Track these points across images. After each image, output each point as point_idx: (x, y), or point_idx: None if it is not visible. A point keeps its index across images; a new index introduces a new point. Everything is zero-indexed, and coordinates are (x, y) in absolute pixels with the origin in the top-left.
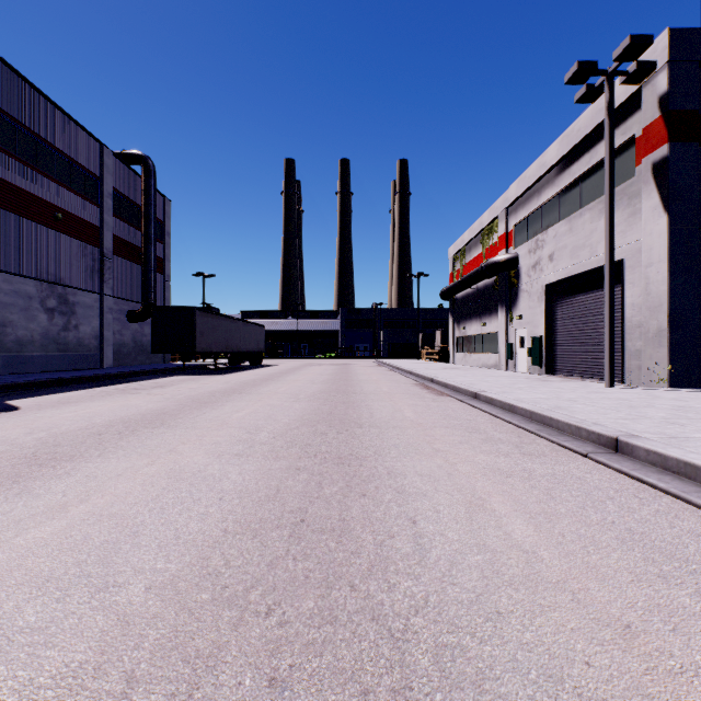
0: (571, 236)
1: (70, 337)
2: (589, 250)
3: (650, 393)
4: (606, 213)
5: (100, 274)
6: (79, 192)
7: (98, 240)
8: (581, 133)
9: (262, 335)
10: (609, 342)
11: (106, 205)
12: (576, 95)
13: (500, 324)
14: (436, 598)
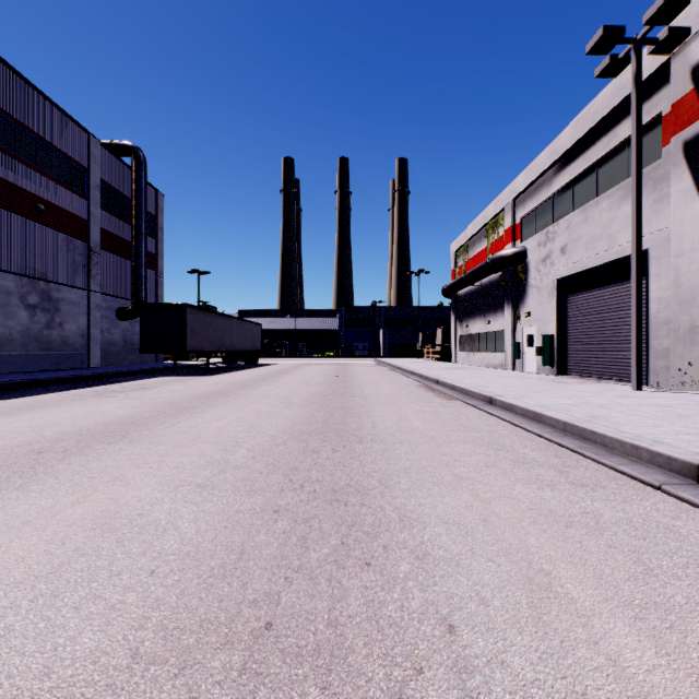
0: (586, 226)
1: (54, 336)
2: (607, 241)
3: (688, 398)
4: (633, 196)
5: (87, 269)
6: (64, 182)
7: (84, 234)
8: (598, 114)
9: (258, 334)
10: (637, 340)
11: (94, 197)
12: (598, 69)
13: (506, 322)
14: None
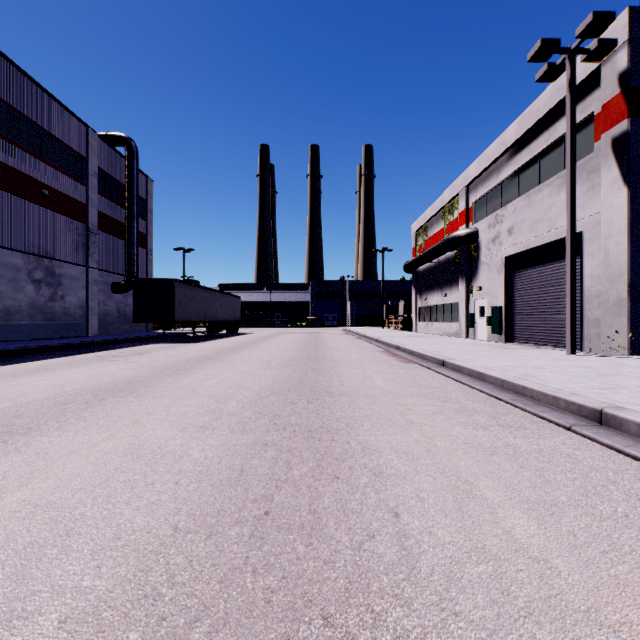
0: (530, 210)
1: (57, 307)
2: (548, 223)
3: (613, 361)
4: (567, 186)
5: (85, 248)
6: (65, 170)
7: (83, 216)
8: (540, 112)
9: (238, 306)
10: (571, 311)
11: (91, 183)
12: (538, 74)
13: (460, 295)
14: (436, 639)
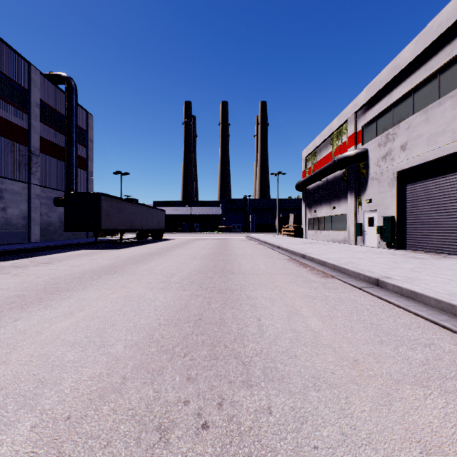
0: (427, 125)
1: None
2: (451, 135)
3: None
4: None
5: (28, 167)
6: (7, 99)
7: (25, 140)
8: (442, 26)
9: (162, 217)
10: None
11: (33, 112)
12: None
13: (349, 207)
14: None
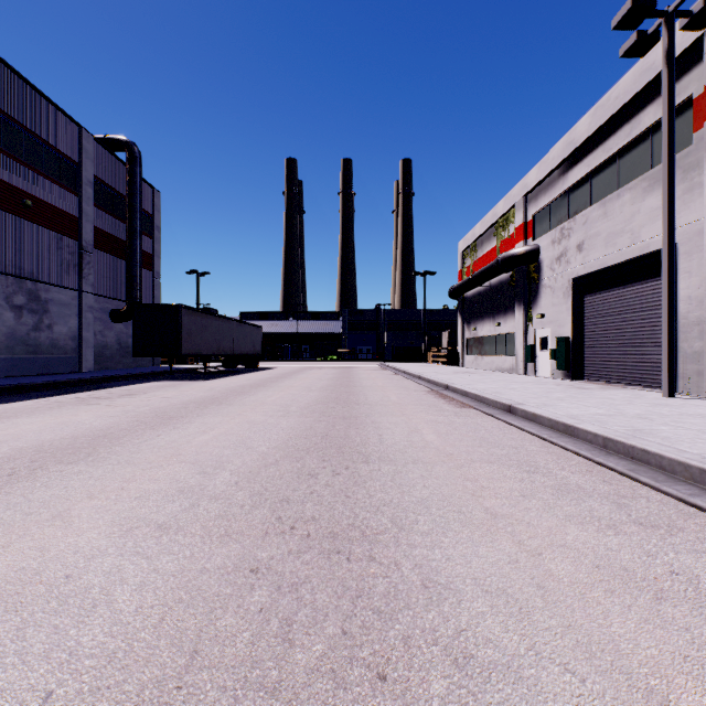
0: (605, 221)
1: (42, 338)
2: (630, 236)
3: None
4: (664, 184)
5: (78, 269)
6: (53, 177)
7: (75, 231)
8: (619, 100)
9: (258, 337)
10: (668, 342)
11: (85, 193)
12: (623, 47)
13: (517, 324)
14: None
